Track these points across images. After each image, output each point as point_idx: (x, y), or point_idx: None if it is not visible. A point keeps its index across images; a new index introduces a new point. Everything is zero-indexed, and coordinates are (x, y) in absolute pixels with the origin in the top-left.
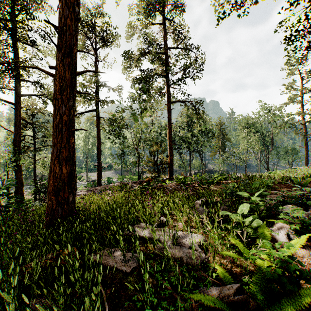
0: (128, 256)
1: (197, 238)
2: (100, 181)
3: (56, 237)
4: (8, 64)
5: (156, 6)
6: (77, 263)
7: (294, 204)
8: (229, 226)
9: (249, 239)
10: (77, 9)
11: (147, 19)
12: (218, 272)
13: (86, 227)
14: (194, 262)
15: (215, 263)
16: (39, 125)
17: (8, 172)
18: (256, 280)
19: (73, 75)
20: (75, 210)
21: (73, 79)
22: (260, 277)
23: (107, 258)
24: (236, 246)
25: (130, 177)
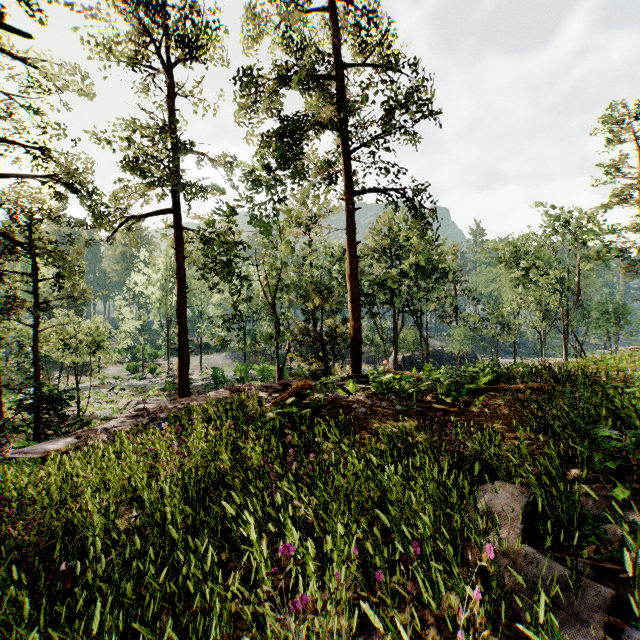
0: None
1: None
2: (185, 382)
3: None
4: None
5: None
6: None
7: None
8: None
9: None
10: None
11: None
12: None
13: None
14: None
15: None
16: (45, 248)
17: None
18: None
19: None
20: None
21: None
22: None
23: None
24: None
25: (264, 368)
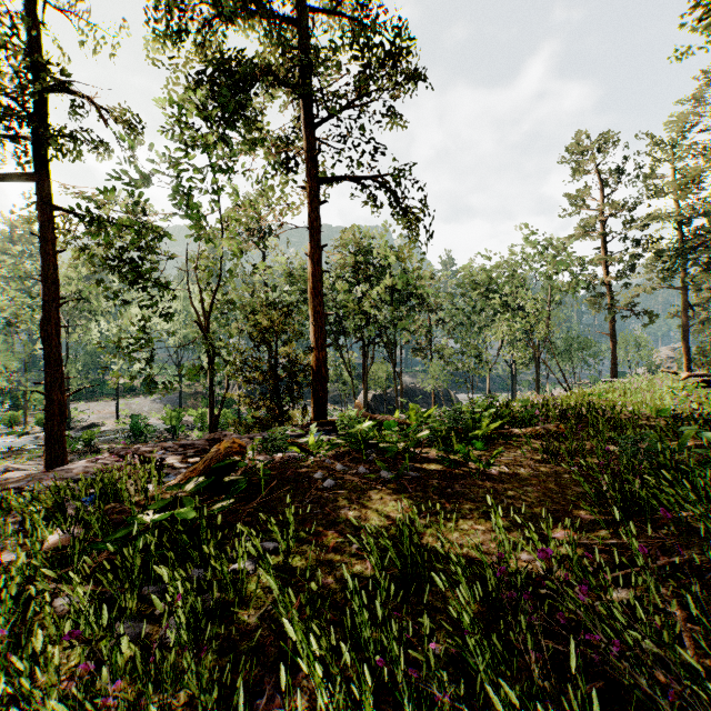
0: None
1: None
2: (59, 442)
3: None
4: None
5: None
6: None
7: None
8: None
9: None
10: None
11: None
12: None
13: None
14: None
15: None
16: None
17: None
18: None
19: None
20: None
21: None
22: None
23: None
24: None
25: (203, 414)
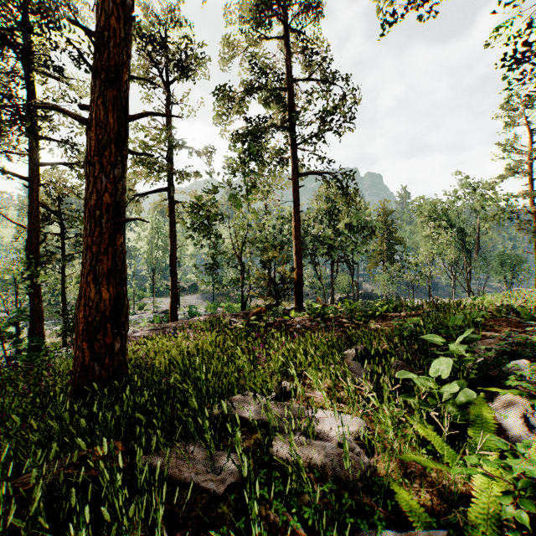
0: (219, 460)
1: (352, 425)
2: (175, 313)
3: (85, 422)
4: (16, 109)
5: (273, 5)
6: (119, 477)
7: (531, 358)
8: (411, 400)
9: (451, 426)
10: (129, 1)
11: (257, 29)
12: (398, 498)
13: (144, 400)
14: (348, 474)
15: (390, 478)
16: (71, 216)
17: (17, 296)
18: (476, 519)
19: (122, 121)
20: (125, 367)
21: (121, 128)
22: (485, 512)
23: (180, 464)
24: (427, 441)
25: (229, 306)
